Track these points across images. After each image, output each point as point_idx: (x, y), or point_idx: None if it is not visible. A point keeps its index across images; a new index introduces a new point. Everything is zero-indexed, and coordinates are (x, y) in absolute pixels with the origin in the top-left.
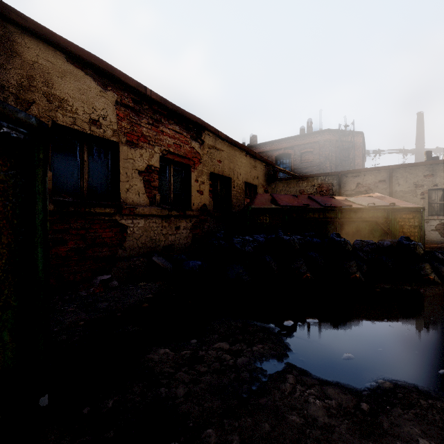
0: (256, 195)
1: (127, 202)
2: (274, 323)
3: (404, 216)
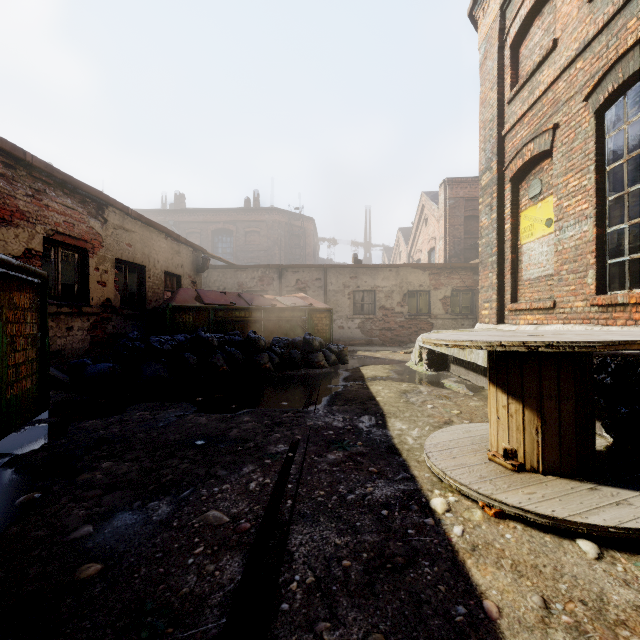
0: (178, 291)
1: None
2: (188, 401)
3: (319, 316)
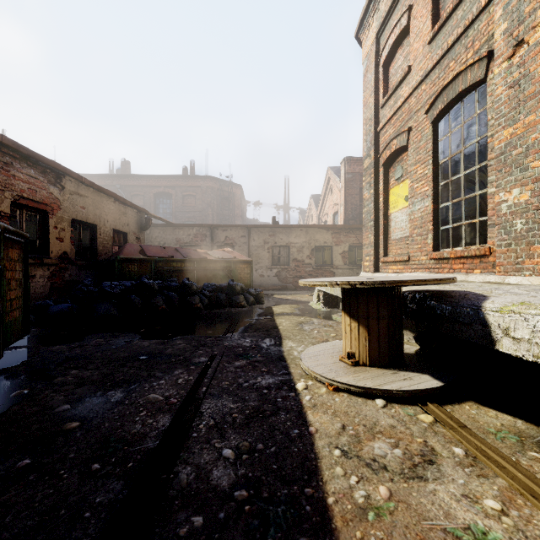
0: (125, 246)
1: None
2: (134, 332)
3: (241, 266)
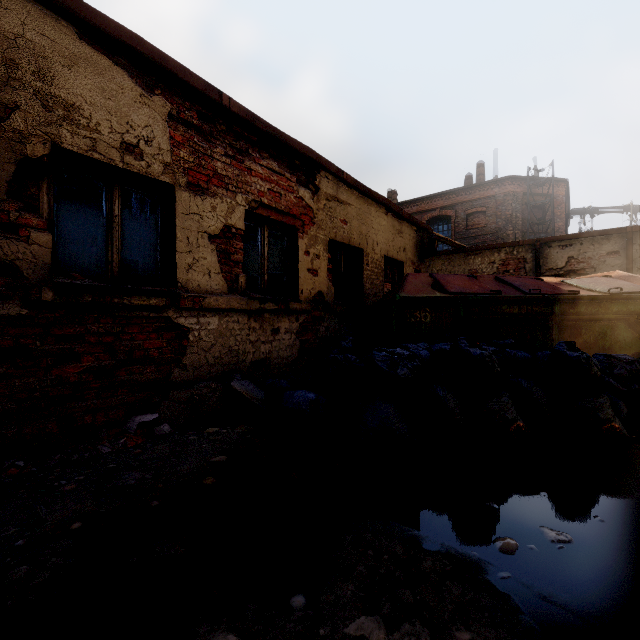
0: (406, 277)
1: (190, 287)
2: (474, 544)
3: None
